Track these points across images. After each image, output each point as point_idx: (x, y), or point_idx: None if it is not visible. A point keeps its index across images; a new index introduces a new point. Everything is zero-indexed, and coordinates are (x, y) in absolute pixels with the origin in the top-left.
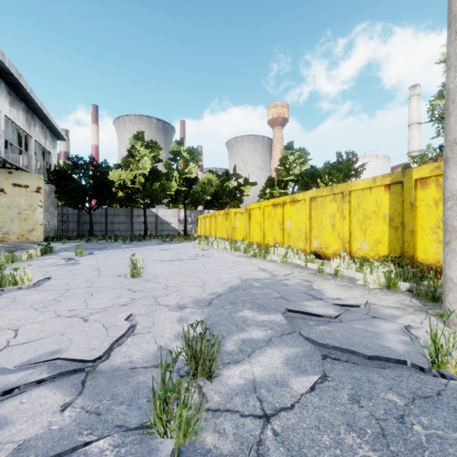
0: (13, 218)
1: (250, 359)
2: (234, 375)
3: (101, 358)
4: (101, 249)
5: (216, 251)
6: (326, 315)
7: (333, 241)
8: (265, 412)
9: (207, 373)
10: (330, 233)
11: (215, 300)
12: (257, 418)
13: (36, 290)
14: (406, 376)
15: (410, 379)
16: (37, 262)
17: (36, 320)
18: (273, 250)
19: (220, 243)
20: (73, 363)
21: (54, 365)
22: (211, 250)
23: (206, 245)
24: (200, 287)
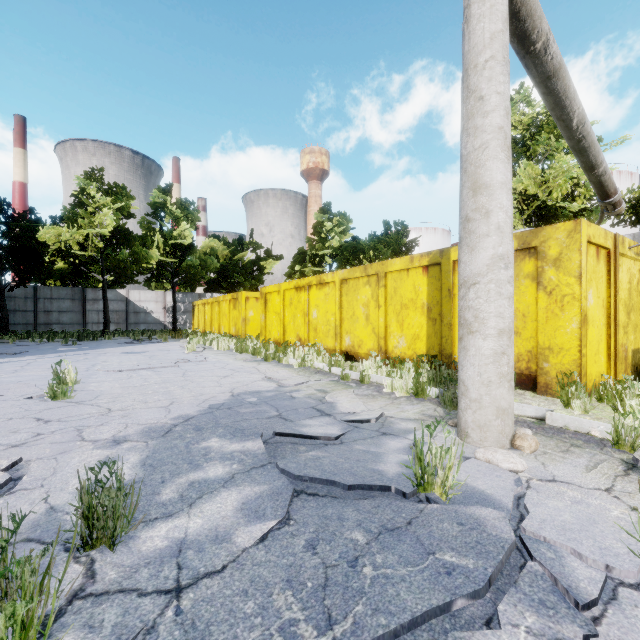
0: None
1: (192, 509)
2: (157, 535)
3: None
4: (17, 355)
5: (213, 354)
6: (324, 436)
7: (367, 337)
8: (179, 583)
9: (110, 538)
10: (364, 327)
11: (178, 426)
12: (163, 595)
13: None
14: (384, 506)
15: (387, 509)
16: None
17: None
18: (293, 351)
19: (221, 342)
20: None
21: None
22: (206, 352)
23: (201, 346)
24: (163, 408)
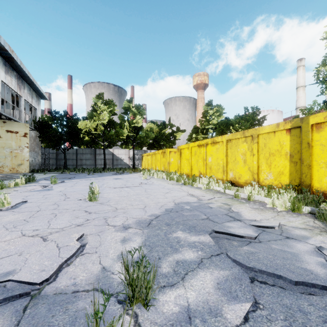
0: (6, 155)
1: (184, 282)
2: (169, 301)
3: (48, 280)
4: (71, 178)
5: (155, 180)
6: (247, 236)
7: (244, 173)
8: None
9: (143, 300)
10: (242, 167)
11: (153, 221)
12: None
13: (13, 211)
14: None
15: None
16: (20, 188)
17: (3, 240)
18: (199, 180)
19: (158, 174)
20: (22, 285)
21: (2, 289)
22: (152, 179)
23: (148, 176)
24: (142, 209)
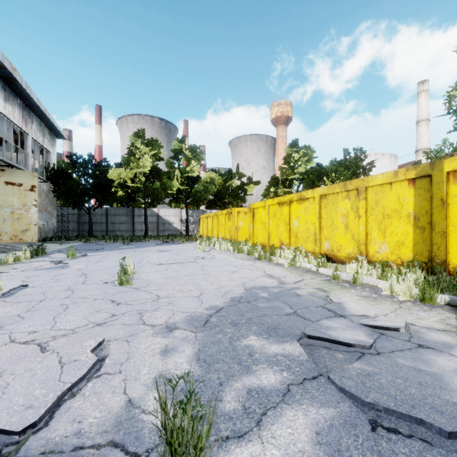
0: (5, 217)
1: (261, 431)
2: None
3: (35, 425)
4: (98, 250)
5: (217, 253)
6: (358, 344)
7: (346, 243)
8: None
9: None
10: (343, 234)
11: (213, 317)
12: None
13: (4, 301)
14: None
15: None
16: (22, 265)
17: None
18: (280, 253)
19: (222, 244)
20: None
21: None
22: (212, 251)
23: (207, 246)
24: (196, 298)
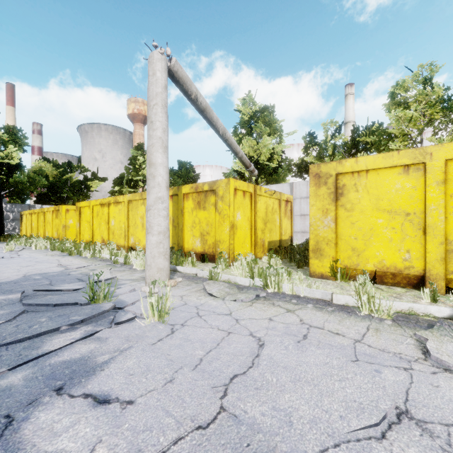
0: None
1: None
2: None
3: None
4: None
5: (29, 252)
6: (66, 289)
7: (143, 238)
8: None
9: None
10: (141, 231)
11: None
12: None
13: None
14: (68, 309)
15: (68, 310)
16: None
17: None
18: (94, 248)
19: (39, 243)
20: None
21: None
22: (24, 251)
23: (23, 247)
24: None
